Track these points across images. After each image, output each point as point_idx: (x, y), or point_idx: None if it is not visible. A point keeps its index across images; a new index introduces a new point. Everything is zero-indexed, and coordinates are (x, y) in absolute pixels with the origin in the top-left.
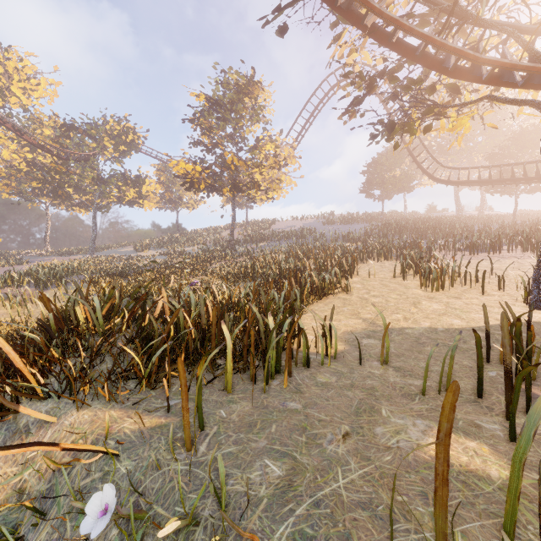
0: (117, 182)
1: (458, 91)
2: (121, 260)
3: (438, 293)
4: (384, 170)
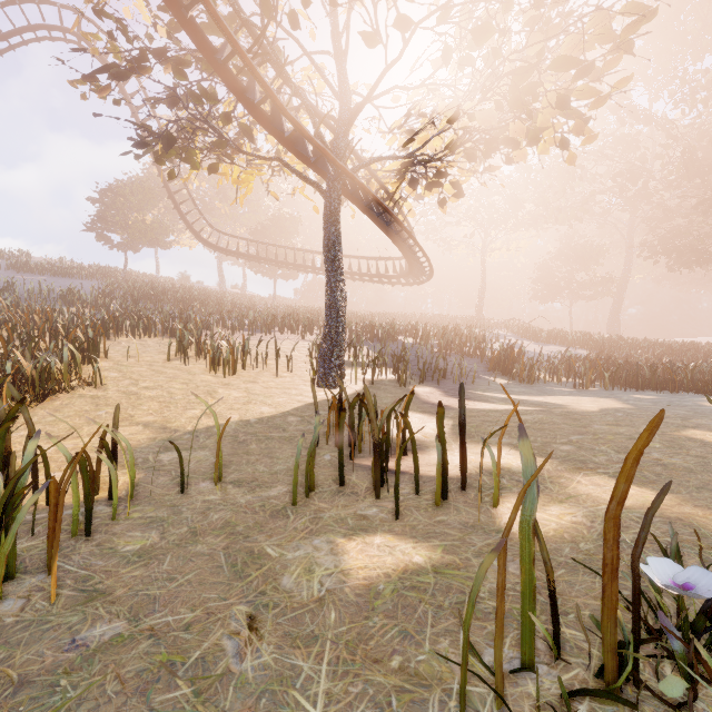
0: None
1: (251, 139)
2: None
3: (232, 378)
4: (128, 207)
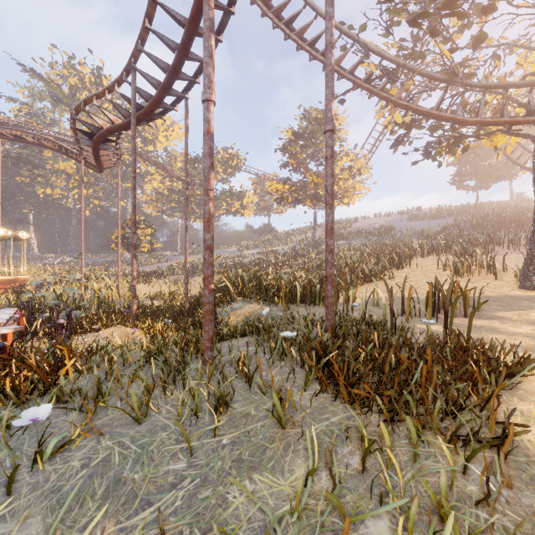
0: (226, 198)
1: None
2: (230, 258)
3: (460, 280)
4: (477, 159)
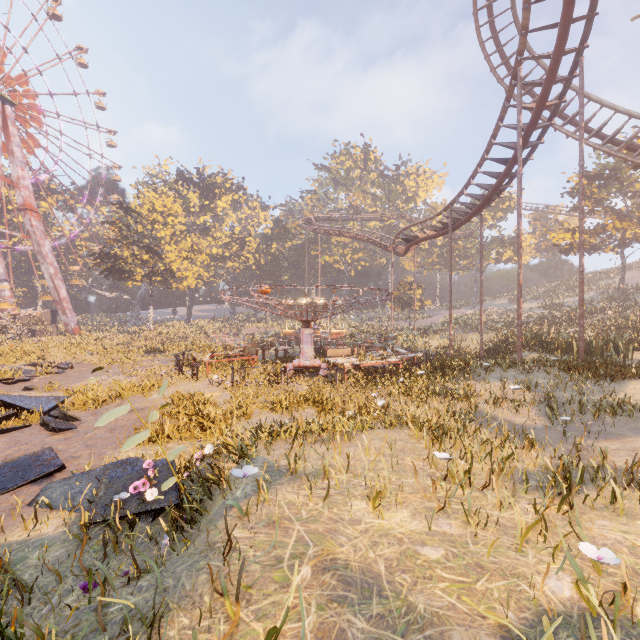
0: (495, 247)
1: None
2: (501, 313)
3: None
4: None
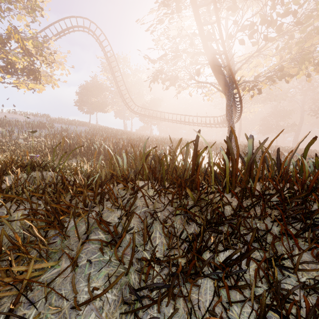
0: None
1: (198, 76)
2: None
3: None
4: (92, 96)
